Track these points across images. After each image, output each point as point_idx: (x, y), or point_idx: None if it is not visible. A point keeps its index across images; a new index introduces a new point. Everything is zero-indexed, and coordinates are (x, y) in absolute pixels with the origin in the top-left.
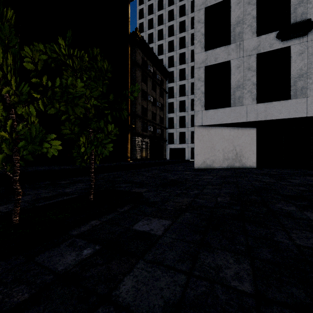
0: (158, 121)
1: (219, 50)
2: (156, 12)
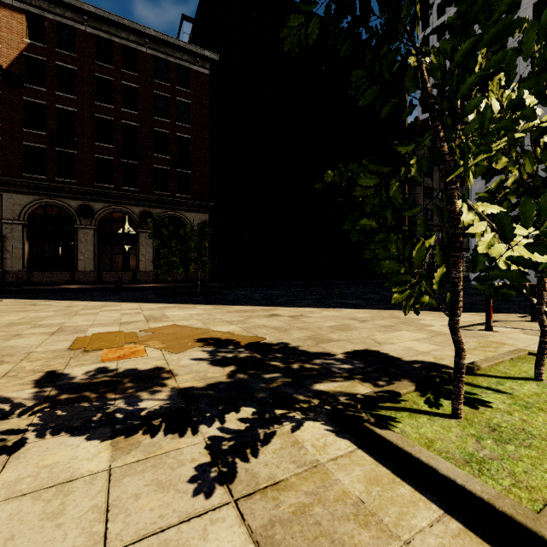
0: None
1: (496, 179)
2: None
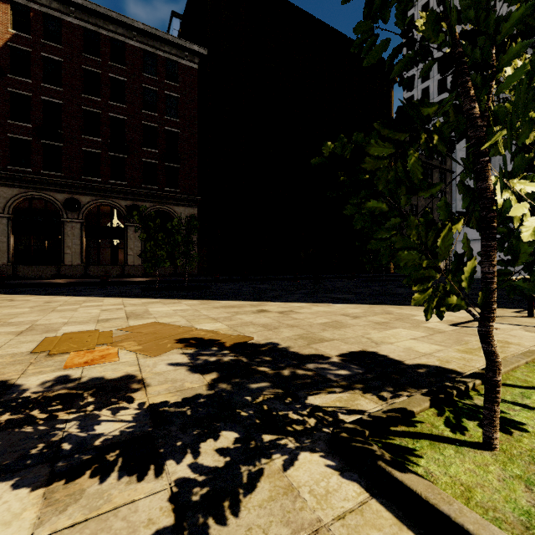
0: (435, 217)
1: None
2: (434, 54)
